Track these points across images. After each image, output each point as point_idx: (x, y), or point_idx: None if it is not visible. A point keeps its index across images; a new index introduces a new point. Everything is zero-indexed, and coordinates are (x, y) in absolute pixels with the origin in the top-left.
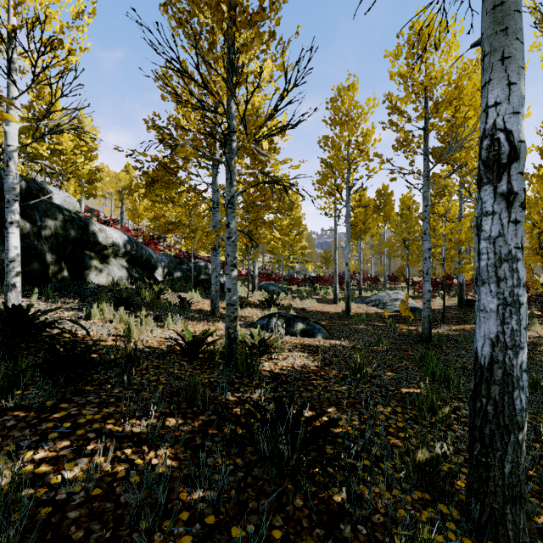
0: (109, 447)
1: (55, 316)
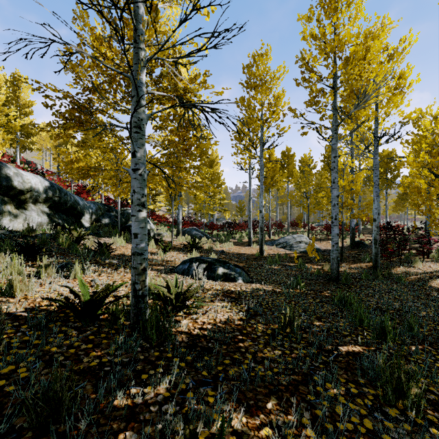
0: None
1: None
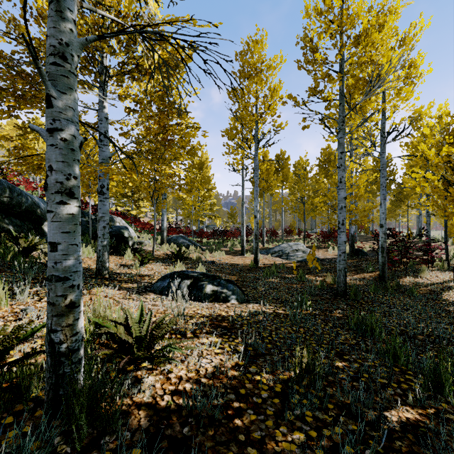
0: None
1: None
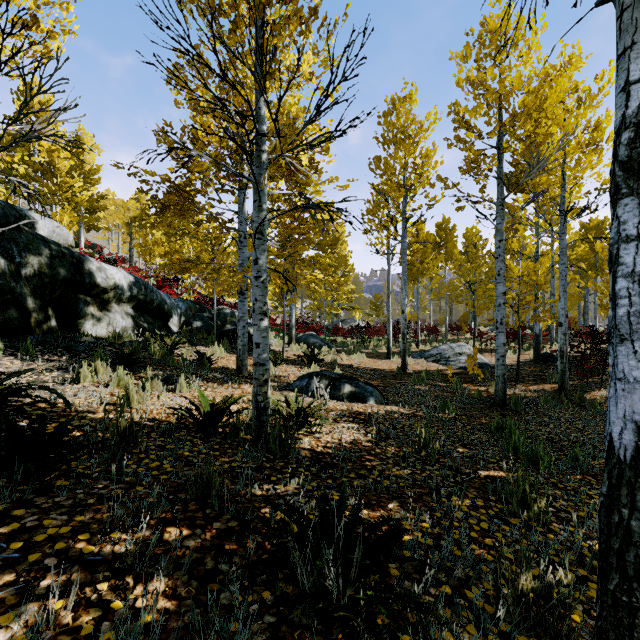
0: (74, 581)
1: (32, 378)
